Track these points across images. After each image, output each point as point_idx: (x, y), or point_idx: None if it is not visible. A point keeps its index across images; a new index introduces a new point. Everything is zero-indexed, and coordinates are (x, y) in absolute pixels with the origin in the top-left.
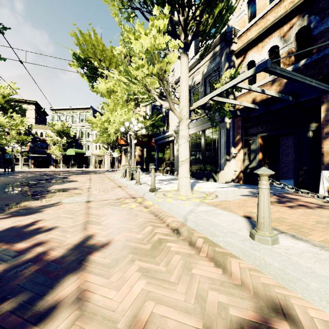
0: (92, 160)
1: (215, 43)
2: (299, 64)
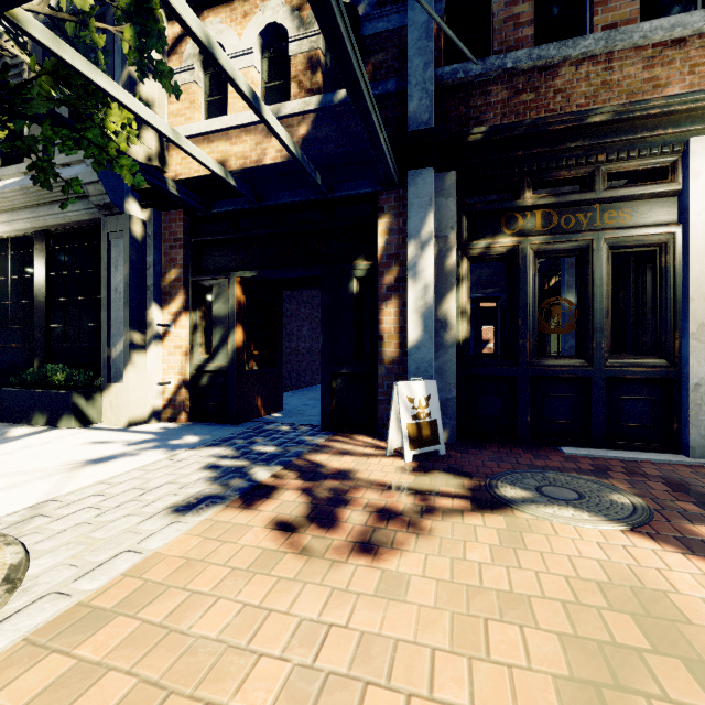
0: None
1: None
2: (335, 95)
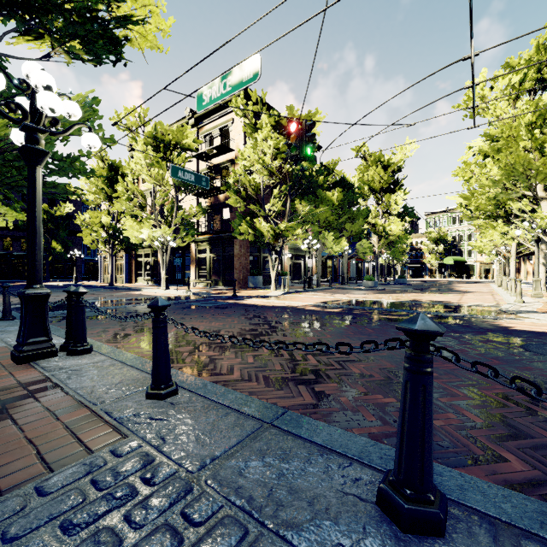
0: (475, 268)
1: None
2: None
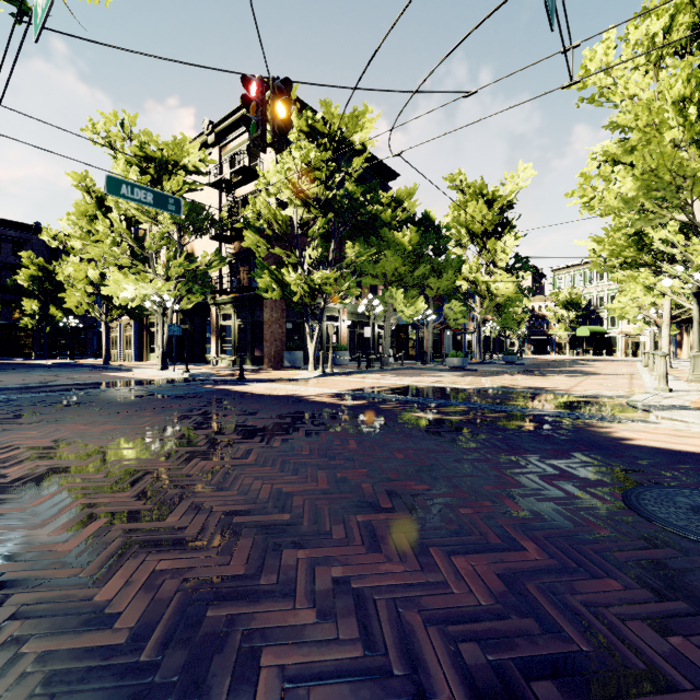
0: (619, 342)
1: None
2: None
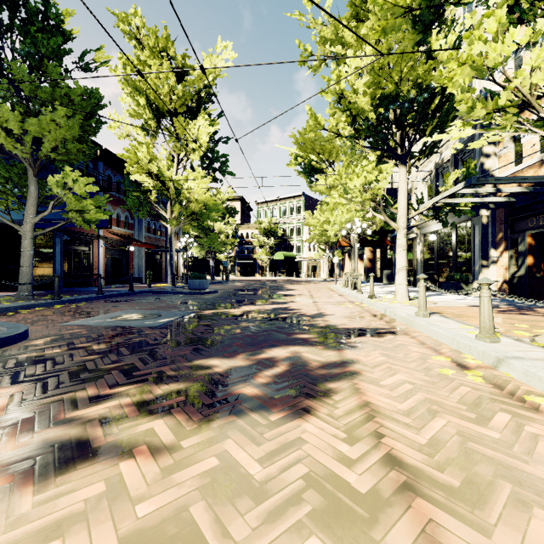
0: (304, 266)
1: None
2: None
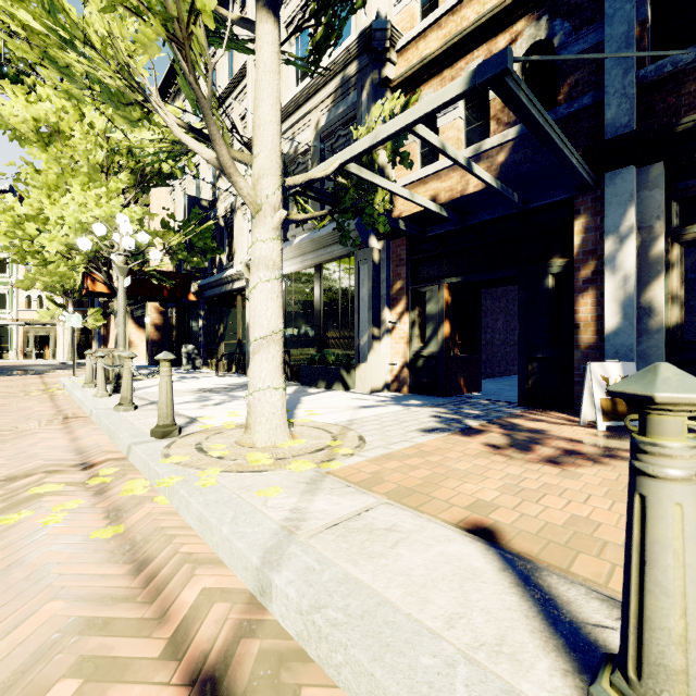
0: (14, 335)
1: (347, 56)
2: None
